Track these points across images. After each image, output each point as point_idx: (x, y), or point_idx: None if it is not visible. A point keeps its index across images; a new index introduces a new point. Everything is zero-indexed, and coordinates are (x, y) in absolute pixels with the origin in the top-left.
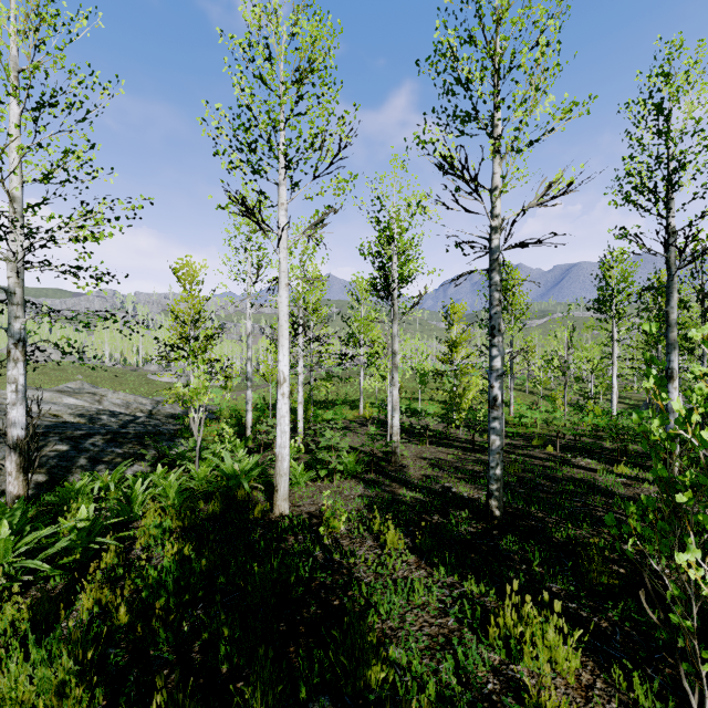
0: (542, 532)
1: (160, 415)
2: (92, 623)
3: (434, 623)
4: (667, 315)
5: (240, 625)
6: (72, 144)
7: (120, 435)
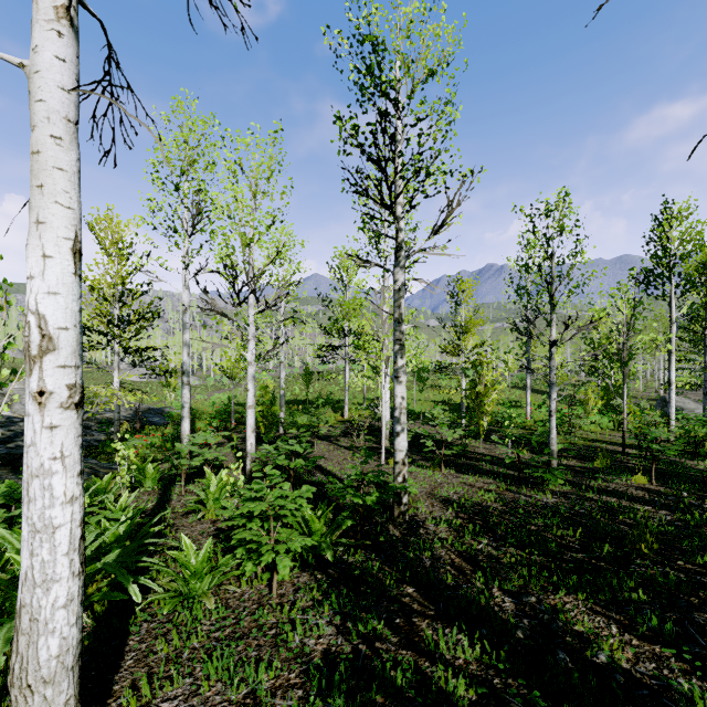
0: None
1: (94, 421)
2: None
3: None
4: None
5: None
6: None
7: None
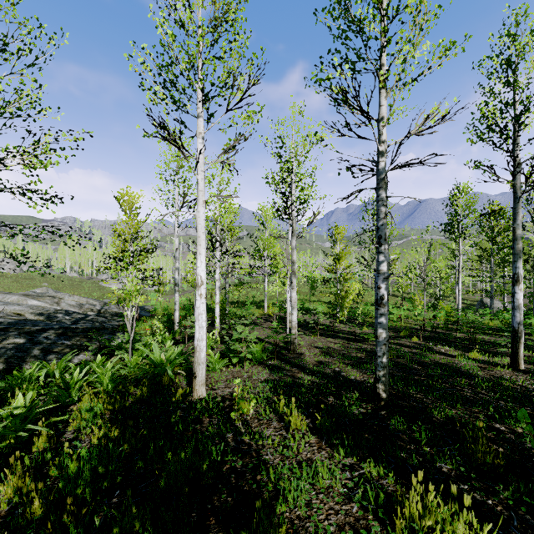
0: (424, 413)
1: (107, 313)
2: (7, 516)
3: (339, 510)
4: (514, 231)
5: (150, 521)
6: (21, 83)
7: (69, 330)
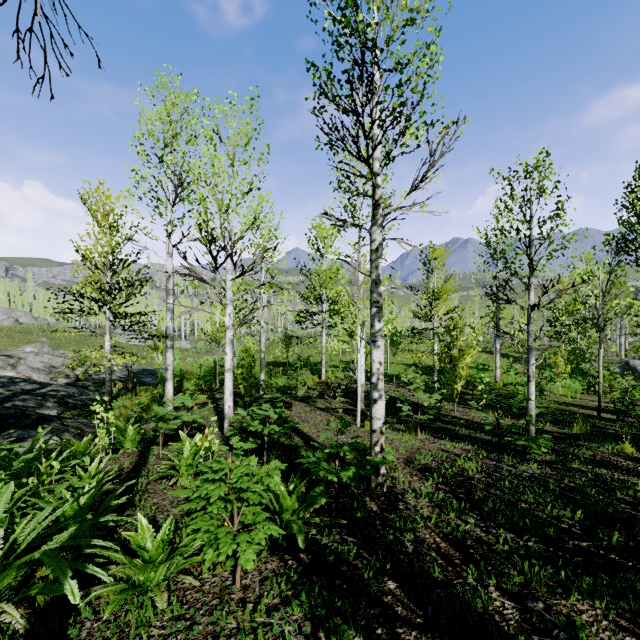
0: None
1: (91, 381)
2: None
3: None
4: None
5: None
6: None
7: None
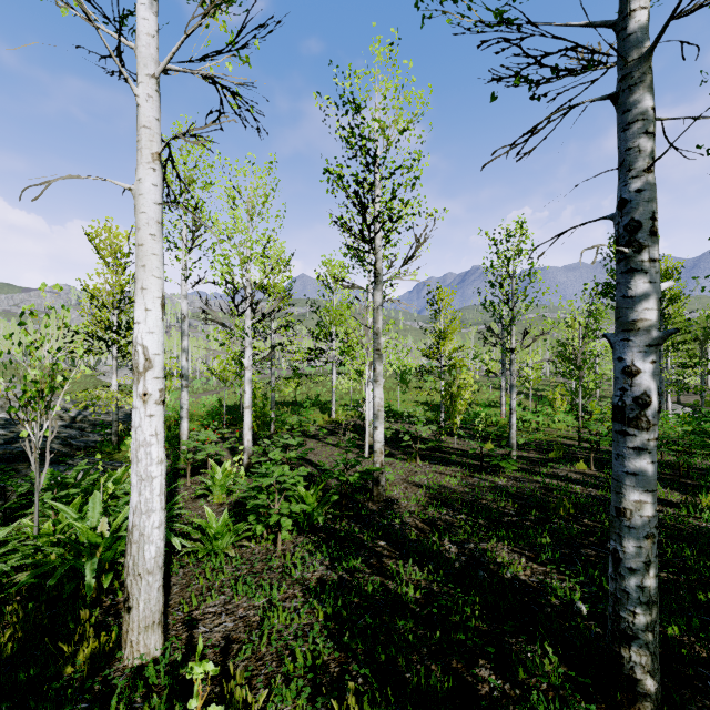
0: None
1: (87, 423)
2: None
3: None
4: None
5: None
6: None
7: None
